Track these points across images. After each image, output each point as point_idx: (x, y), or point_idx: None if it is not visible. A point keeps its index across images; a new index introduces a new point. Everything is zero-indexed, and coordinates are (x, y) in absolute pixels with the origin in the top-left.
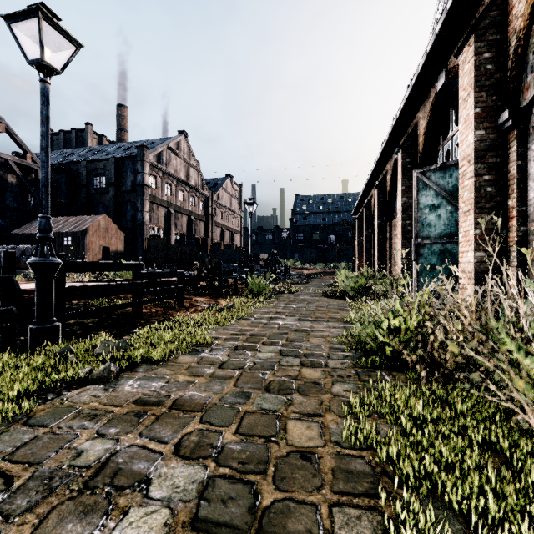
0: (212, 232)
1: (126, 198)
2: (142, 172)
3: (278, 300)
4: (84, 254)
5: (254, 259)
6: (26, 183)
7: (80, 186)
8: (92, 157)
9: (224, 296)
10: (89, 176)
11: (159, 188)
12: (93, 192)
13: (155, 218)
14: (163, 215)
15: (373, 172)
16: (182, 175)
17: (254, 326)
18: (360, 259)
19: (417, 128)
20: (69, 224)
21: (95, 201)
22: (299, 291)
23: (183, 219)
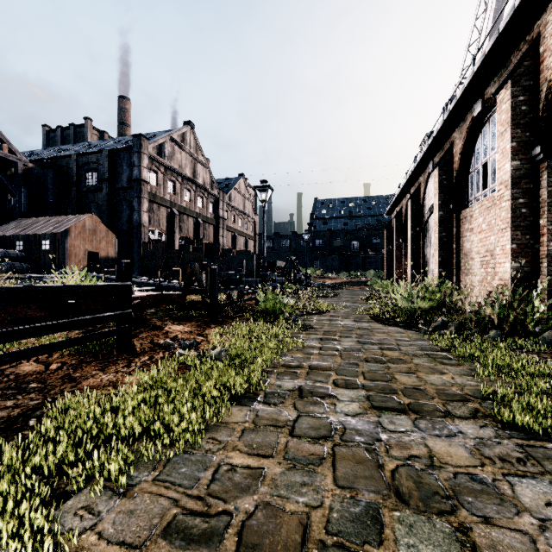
0: (223, 237)
1: (121, 197)
2: (139, 165)
3: (305, 330)
4: (64, 260)
5: (270, 267)
6: (2, 178)
7: (70, 183)
8: (85, 151)
9: (221, 321)
10: (80, 172)
11: (161, 185)
12: (84, 190)
13: (156, 219)
14: (165, 217)
15: (429, 147)
16: (188, 172)
17: (260, 449)
18: (399, 267)
19: (539, 43)
20: (49, 225)
21: (87, 200)
22: (332, 310)
23: (190, 221)
